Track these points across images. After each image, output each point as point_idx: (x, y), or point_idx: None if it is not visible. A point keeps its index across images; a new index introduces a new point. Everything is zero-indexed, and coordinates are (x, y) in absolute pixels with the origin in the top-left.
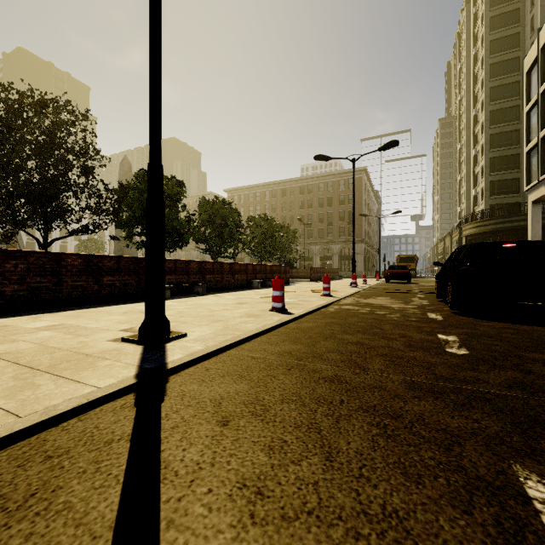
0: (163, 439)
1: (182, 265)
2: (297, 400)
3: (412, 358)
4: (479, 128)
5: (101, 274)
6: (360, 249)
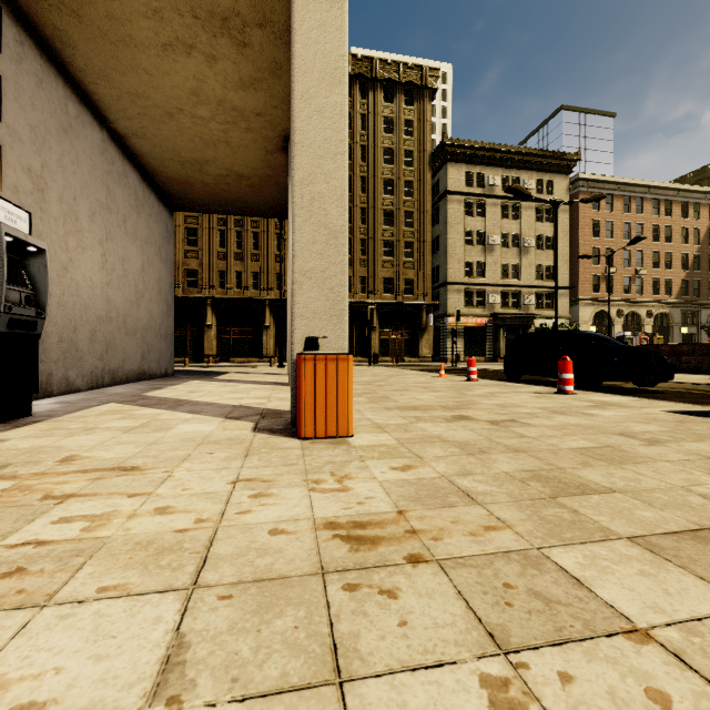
0: None
1: None
2: None
3: None
4: None
5: (681, 355)
6: None
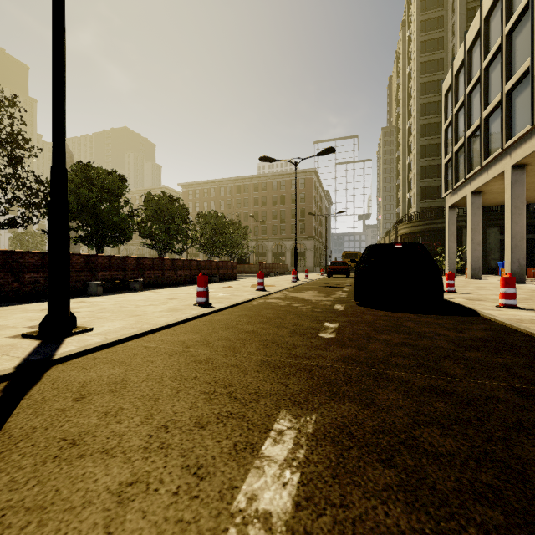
0: (14, 414)
1: (118, 261)
2: (157, 379)
3: (284, 342)
4: (412, 139)
5: (22, 271)
6: (311, 246)
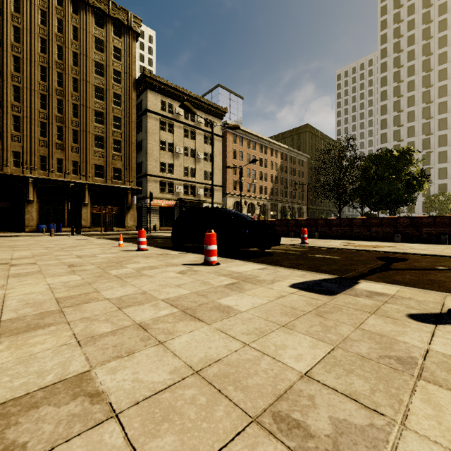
0: None
1: (312, 221)
2: None
3: None
4: None
5: (275, 226)
6: None
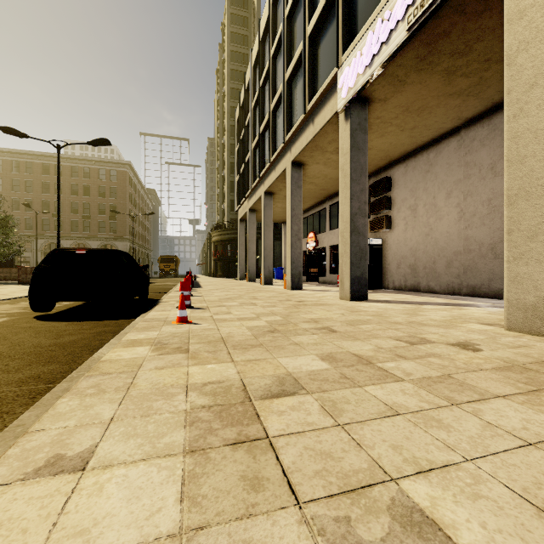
0: None
1: None
2: None
3: None
4: (225, 154)
5: None
6: (124, 248)
